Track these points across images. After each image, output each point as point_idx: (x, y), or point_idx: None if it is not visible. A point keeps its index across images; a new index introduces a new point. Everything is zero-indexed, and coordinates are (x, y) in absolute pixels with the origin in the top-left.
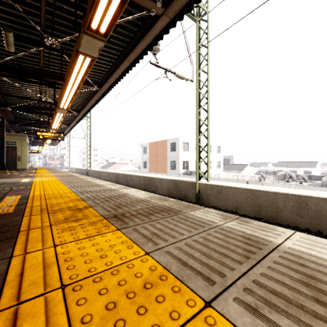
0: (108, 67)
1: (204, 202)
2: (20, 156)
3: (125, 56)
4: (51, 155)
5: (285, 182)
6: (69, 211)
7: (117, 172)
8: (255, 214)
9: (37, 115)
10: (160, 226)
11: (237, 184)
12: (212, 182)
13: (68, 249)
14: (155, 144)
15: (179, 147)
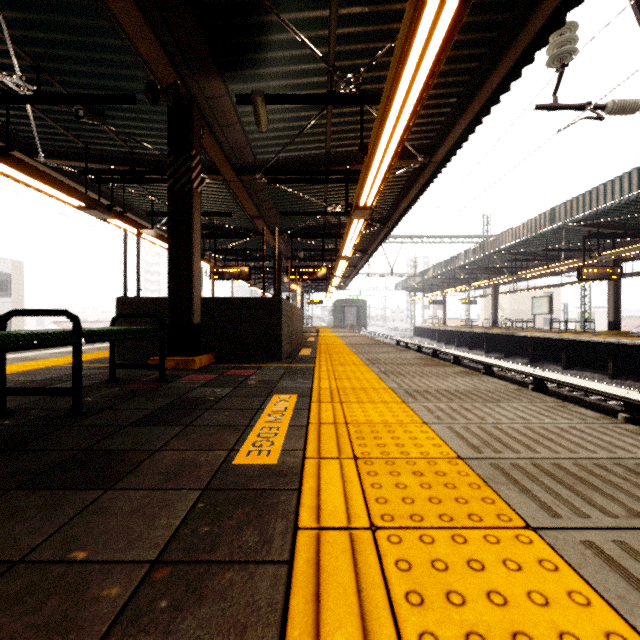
0: None
1: None
2: None
3: None
4: None
5: None
6: None
7: None
8: None
9: None
10: None
11: None
12: None
13: None
14: None
15: None
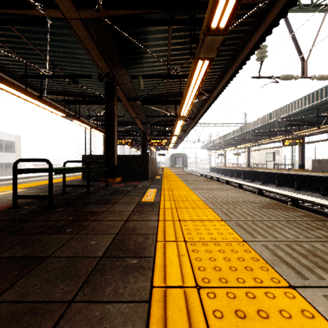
0: None
1: None
2: None
3: None
4: None
5: None
6: None
7: None
8: None
9: None
10: None
11: None
12: None
13: None
14: None
15: None
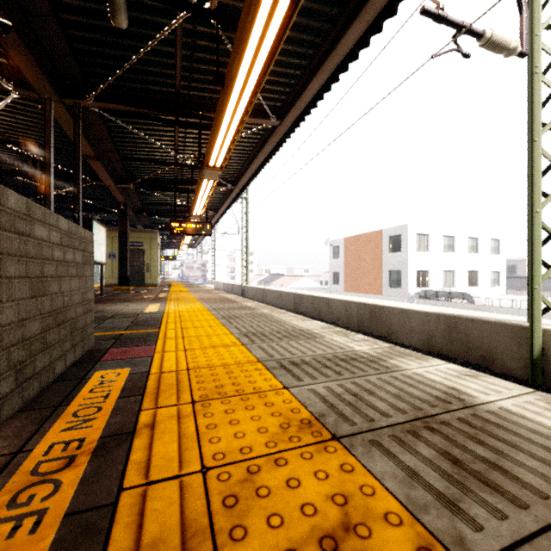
0: (303, 64)
1: None
2: (149, 264)
3: (353, 12)
4: (189, 263)
5: None
6: None
7: (297, 292)
8: None
9: (171, 196)
10: None
11: None
12: None
13: None
14: (356, 241)
15: (409, 243)
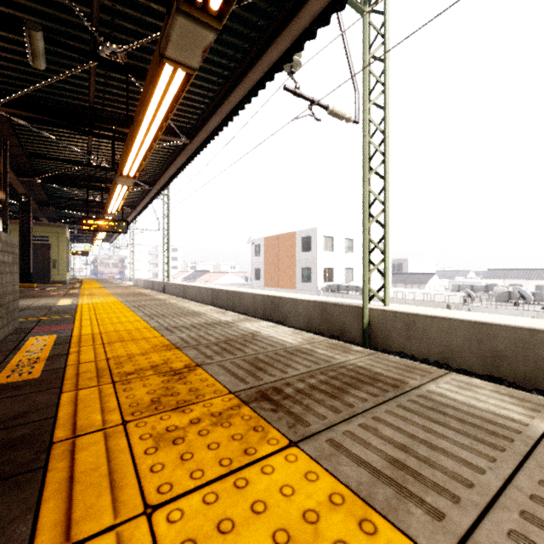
0: (206, 101)
1: (378, 343)
2: (56, 259)
3: (239, 78)
4: (104, 259)
5: (513, 306)
6: (157, 377)
7: (215, 287)
8: (487, 370)
9: (83, 191)
10: (391, 431)
11: (444, 311)
12: (394, 307)
13: (189, 529)
14: (274, 240)
15: (317, 244)
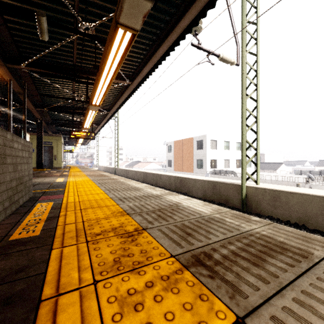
0: (141, 57)
1: (253, 209)
2: (56, 155)
3: (162, 40)
4: (82, 154)
5: None
6: (116, 238)
7: (145, 171)
8: None
9: (70, 115)
10: None
11: (300, 188)
12: (264, 185)
13: None
14: (180, 143)
15: (206, 145)
